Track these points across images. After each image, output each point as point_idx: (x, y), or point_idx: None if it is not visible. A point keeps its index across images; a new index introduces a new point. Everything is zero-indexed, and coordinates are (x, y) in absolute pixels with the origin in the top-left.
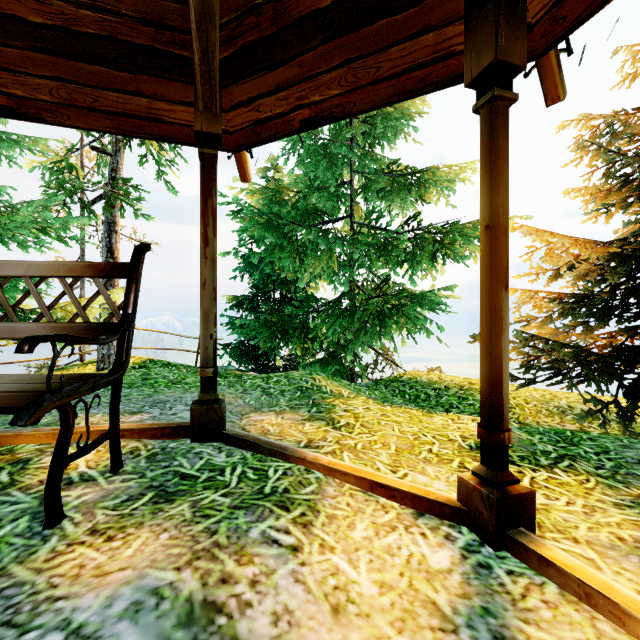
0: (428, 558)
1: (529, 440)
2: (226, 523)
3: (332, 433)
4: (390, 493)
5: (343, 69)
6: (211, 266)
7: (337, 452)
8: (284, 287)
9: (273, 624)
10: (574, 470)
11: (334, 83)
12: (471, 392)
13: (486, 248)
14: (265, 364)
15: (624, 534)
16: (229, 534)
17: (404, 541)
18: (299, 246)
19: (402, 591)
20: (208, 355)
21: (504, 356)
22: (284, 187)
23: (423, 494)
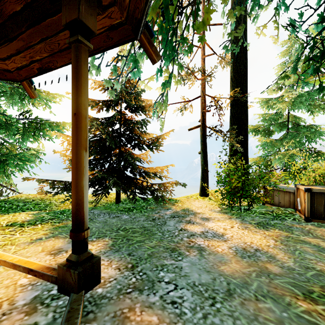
0: None
1: (43, 216)
2: None
3: None
4: None
5: None
6: None
7: None
8: None
9: None
10: (47, 223)
11: None
12: (45, 200)
13: None
14: None
15: (35, 238)
16: None
17: None
18: None
19: None
20: None
21: None
22: None
23: None
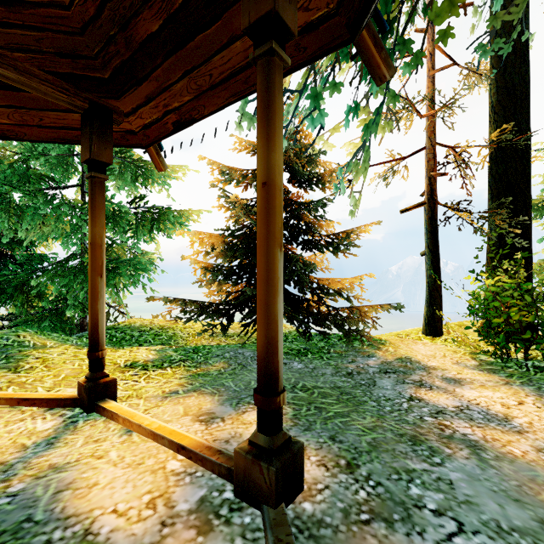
0: (38, 428)
1: (171, 355)
2: None
3: (9, 376)
4: (32, 402)
5: (10, 109)
6: None
7: (4, 388)
8: (3, 244)
9: None
10: (178, 366)
11: (3, 115)
12: (167, 330)
13: (91, 255)
14: None
15: (168, 389)
16: None
17: (26, 424)
18: (14, 209)
19: (5, 446)
20: None
21: (100, 312)
22: None
23: (55, 397)
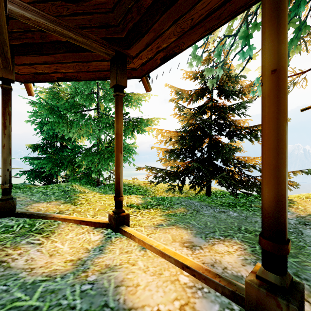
0: (92, 238)
1: (150, 201)
2: (11, 241)
3: (72, 207)
4: (86, 223)
5: (74, 64)
6: (8, 138)
7: (71, 213)
8: (62, 140)
9: (25, 262)
10: (156, 208)
11: (71, 67)
12: (143, 186)
13: (116, 140)
14: (50, 180)
15: (155, 222)
16: (11, 244)
17: (86, 236)
18: (69, 122)
19: (78, 247)
20: (6, 178)
21: (120, 174)
22: (61, 90)
23: (97, 221)
